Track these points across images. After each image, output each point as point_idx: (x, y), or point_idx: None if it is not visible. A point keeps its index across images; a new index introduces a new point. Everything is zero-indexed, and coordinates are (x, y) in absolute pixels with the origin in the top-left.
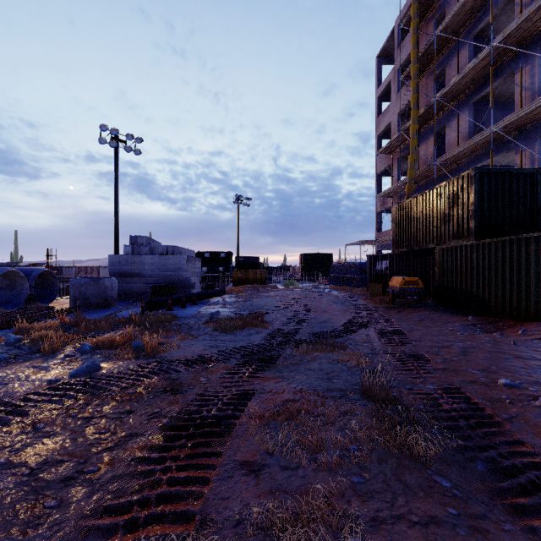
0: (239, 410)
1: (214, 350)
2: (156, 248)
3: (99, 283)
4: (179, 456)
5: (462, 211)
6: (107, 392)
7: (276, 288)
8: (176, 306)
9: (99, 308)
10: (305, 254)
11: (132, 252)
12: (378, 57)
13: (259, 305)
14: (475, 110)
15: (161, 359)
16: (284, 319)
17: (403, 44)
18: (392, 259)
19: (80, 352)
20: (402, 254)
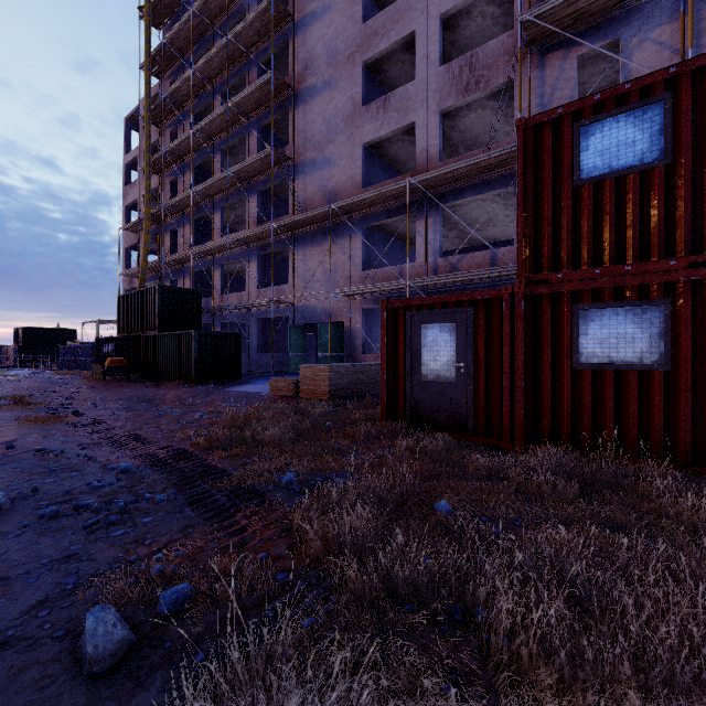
0: None
1: None
2: None
3: None
4: None
5: (154, 312)
6: None
7: None
8: None
9: None
10: (25, 329)
11: None
12: (127, 120)
13: None
14: (198, 225)
15: None
16: None
17: None
18: (118, 342)
19: None
20: (125, 338)
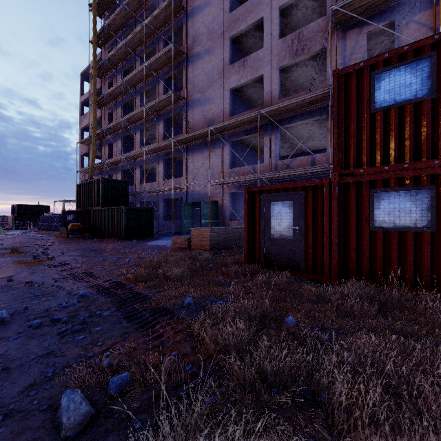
0: None
1: None
2: None
3: None
4: None
5: (99, 194)
6: None
7: None
8: None
9: None
10: (18, 205)
11: None
12: (81, 75)
13: None
14: (126, 140)
15: None
16: None
17: None
18: (76, 213)
19: None
20: (81, 211)
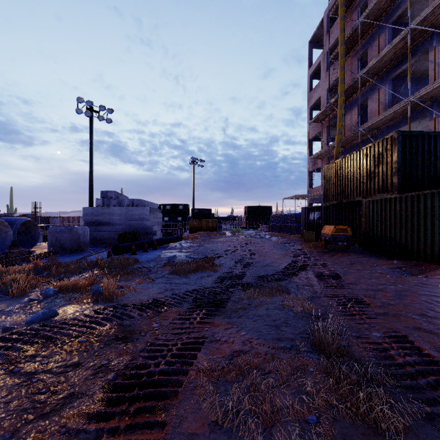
0: (188, 363)
1: (168, 293)
2: (124, 201)
3: (73, 231)
4: (119, 425)
5: (387, 169)
6: (58, 341)
7: (225, 235)
8: (139, 250)
9: (73, 252)
10: (249, 207)
11: (102, 204)
12: (310, 42)
13: (210, 250)
14: (393, 84)
15: (118, 304)
16: (232, 263)
17: (331, 31)
18: (323, 210)
19: (44, 296)
20: (332, 206)
